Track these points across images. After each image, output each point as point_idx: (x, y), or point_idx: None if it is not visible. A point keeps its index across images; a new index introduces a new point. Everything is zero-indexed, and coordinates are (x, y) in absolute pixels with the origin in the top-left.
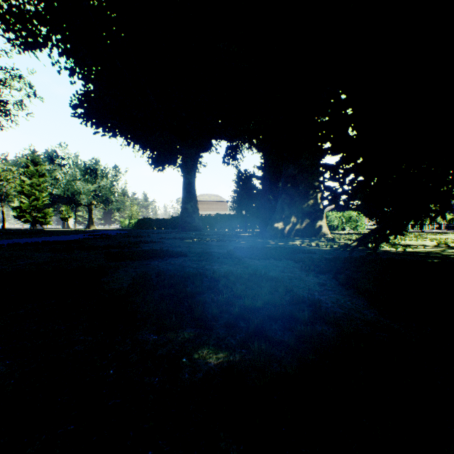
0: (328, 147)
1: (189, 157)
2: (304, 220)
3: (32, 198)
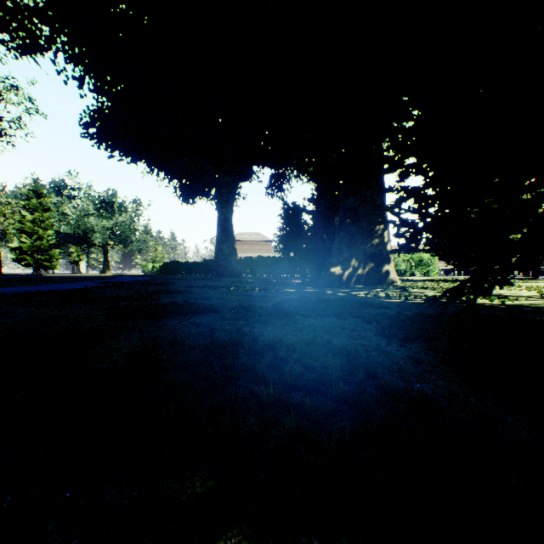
0: (413, 163)
1: (225, 187)
2: (367, 263)
3: (35, 238)
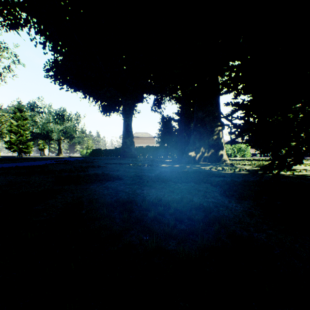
0: (243, 87)
1: (128, 106)
2: (210, 150)
3: (19, 135)
